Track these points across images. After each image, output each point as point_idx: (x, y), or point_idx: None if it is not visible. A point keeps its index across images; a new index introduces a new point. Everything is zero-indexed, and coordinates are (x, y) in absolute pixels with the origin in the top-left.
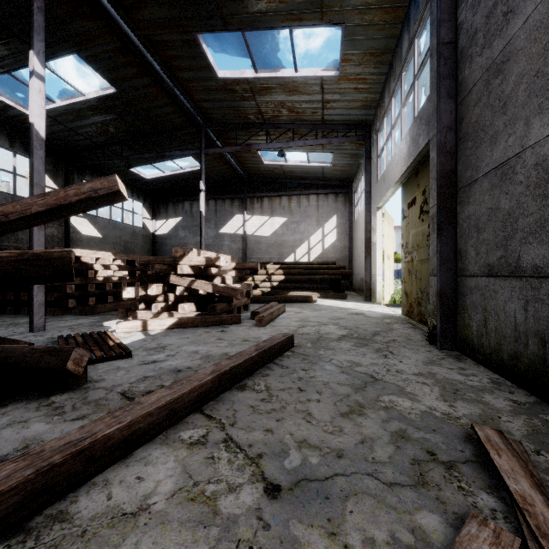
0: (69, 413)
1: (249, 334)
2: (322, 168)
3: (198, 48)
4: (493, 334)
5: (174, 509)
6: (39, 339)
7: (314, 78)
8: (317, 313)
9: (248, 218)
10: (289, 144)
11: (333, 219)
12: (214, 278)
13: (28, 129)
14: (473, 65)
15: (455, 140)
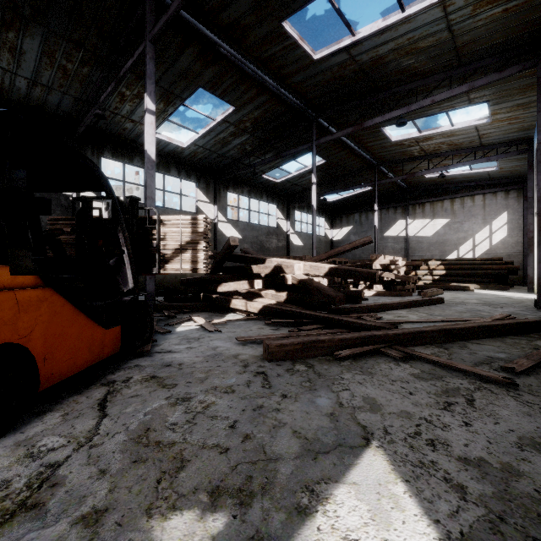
0: None
1: None
2: (486, 172)
3: (380, 132)
4: None
5: (408, 314)
6: None
7: (468, 126)
8: (469, 296)
9: (410, 222)
10: (448, 167)
11: (502, 216)
12: (393, 271)
13: (274, 189)
14: None
15: None
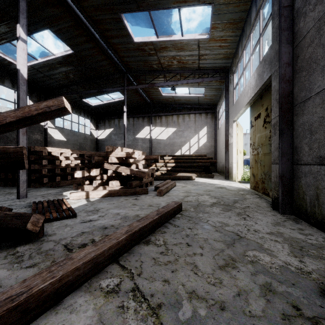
0: (26, 261)
1: (152, 201)
2: (197, 97)
3: (122, 23)
4: (324, 205)
5: None
6: (21, 203)
7: (193, 40)
8: (196, 187)
9: (153, 128)
10: (178, 82)
11: (204, 128)
12: (131, 165)
13: None
14: (306, 19)
15: (292, 72)
